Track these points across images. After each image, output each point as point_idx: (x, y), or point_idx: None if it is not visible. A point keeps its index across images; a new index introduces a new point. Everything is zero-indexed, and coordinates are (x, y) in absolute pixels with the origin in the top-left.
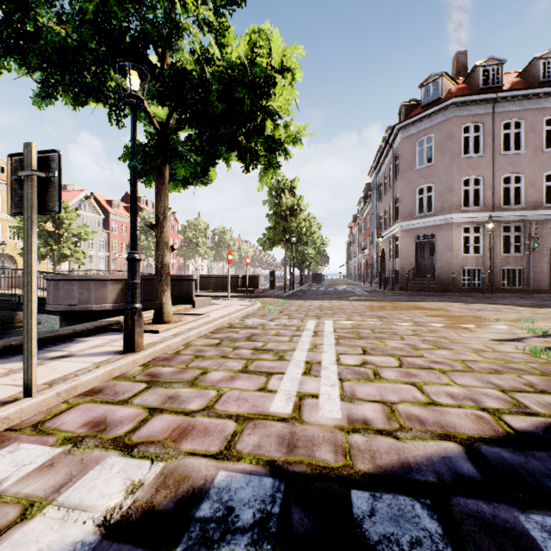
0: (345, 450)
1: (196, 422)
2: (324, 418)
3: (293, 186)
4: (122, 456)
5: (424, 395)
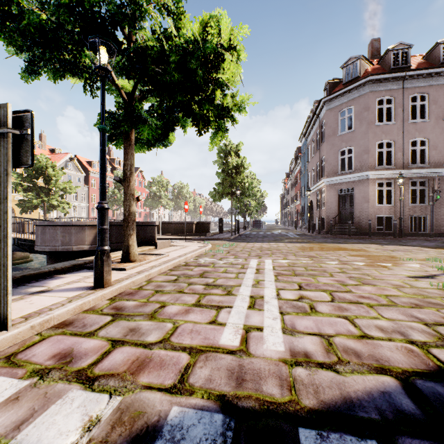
0: (290, 384)
1: (153, 354)
2: (268, 351)
3: (237, 149)
4: (83, 390)
5: (357, 328)
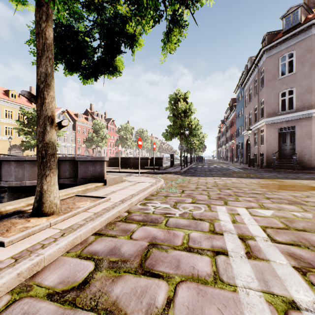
0: None
1: None
2: None
3: (185, 97)
4: None
5: None
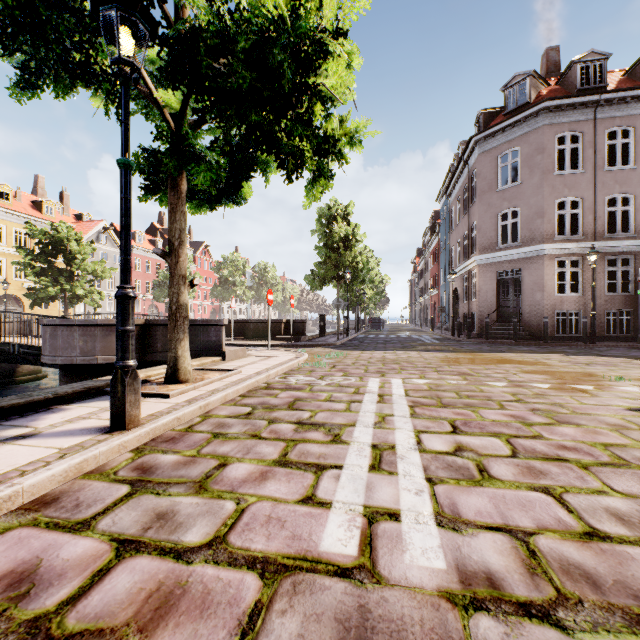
0: None
1: (192, 576)
2: (415, 570)
3: (347, 212)
4: None
5: (574, 515)
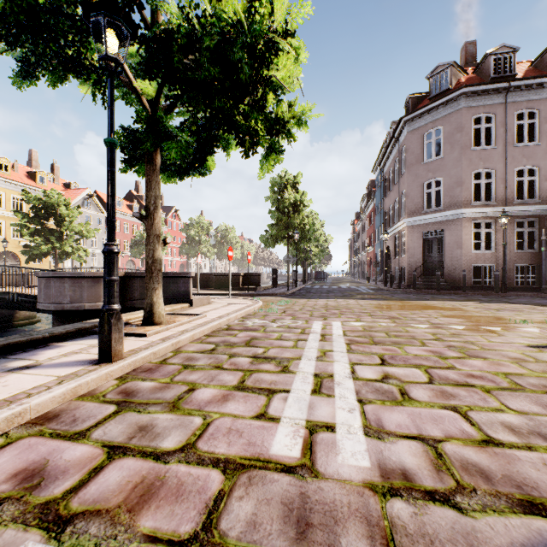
0: (386, 535)
1: (168, 472)
2: (346, 468)
3: (295, 182)
4: (44, 543)
5: (475, 427)
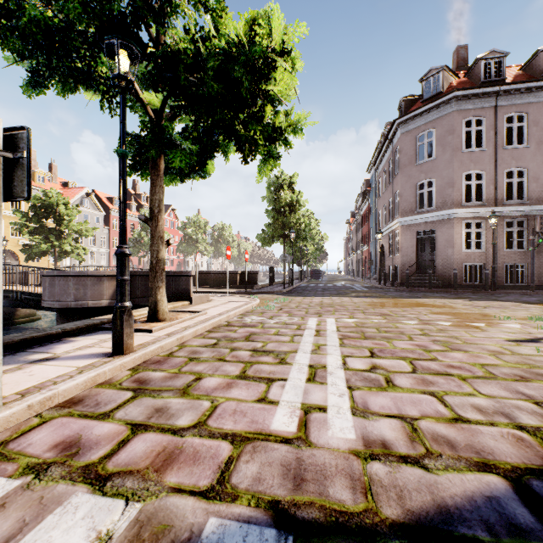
0: (365, 486)
1: (185, 443)
2: (335, 439)
3: (292, 182)
4: (91, 493)
5: (448, 408)
